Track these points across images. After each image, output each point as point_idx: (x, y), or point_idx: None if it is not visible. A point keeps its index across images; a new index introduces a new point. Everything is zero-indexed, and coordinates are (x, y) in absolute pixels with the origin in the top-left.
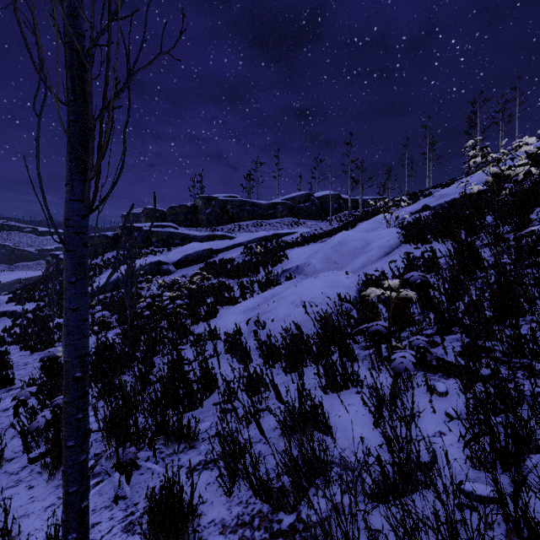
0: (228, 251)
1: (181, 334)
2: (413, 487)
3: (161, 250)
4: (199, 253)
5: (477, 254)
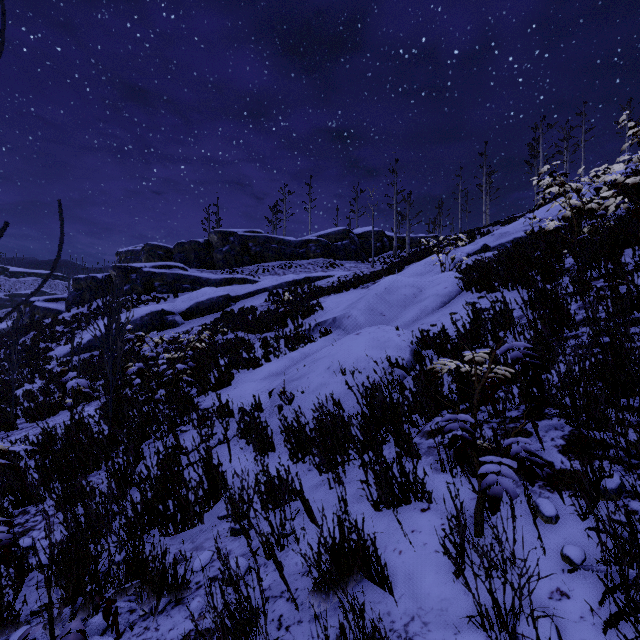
0: (249, 298)
1: (182, 410)
2: None
3: (166, 296)
4: (213, 300)
5: (562, 306)
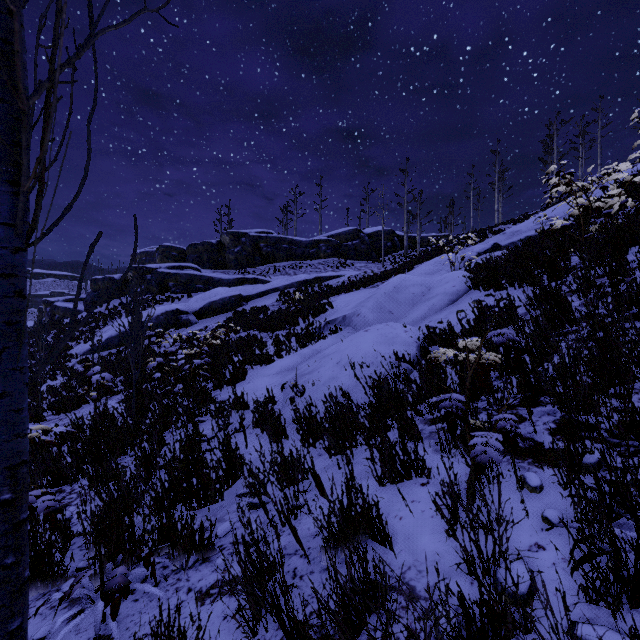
0: (261, 298)
1: (200, 402)
2: (508, 631)
3: (180, 296)
4: (226, 300)
5: (564, 303)
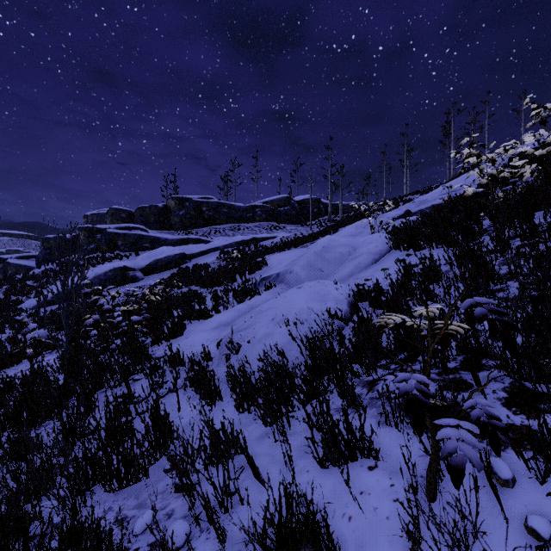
0: (203, 256)
1: (135, 360)
2: None
3: (128, 254)
4: (170, 258)
5: (486, 262)
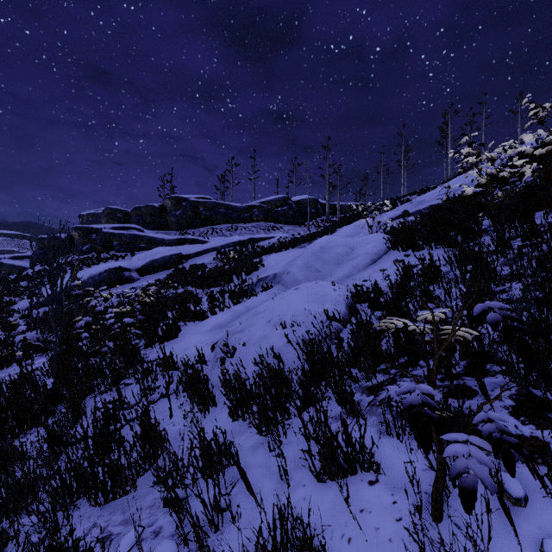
0: (199, 257)
1: (127, 364)
2: None
3: (124, 254)
4: (167, 258)
5: (487, 263)
